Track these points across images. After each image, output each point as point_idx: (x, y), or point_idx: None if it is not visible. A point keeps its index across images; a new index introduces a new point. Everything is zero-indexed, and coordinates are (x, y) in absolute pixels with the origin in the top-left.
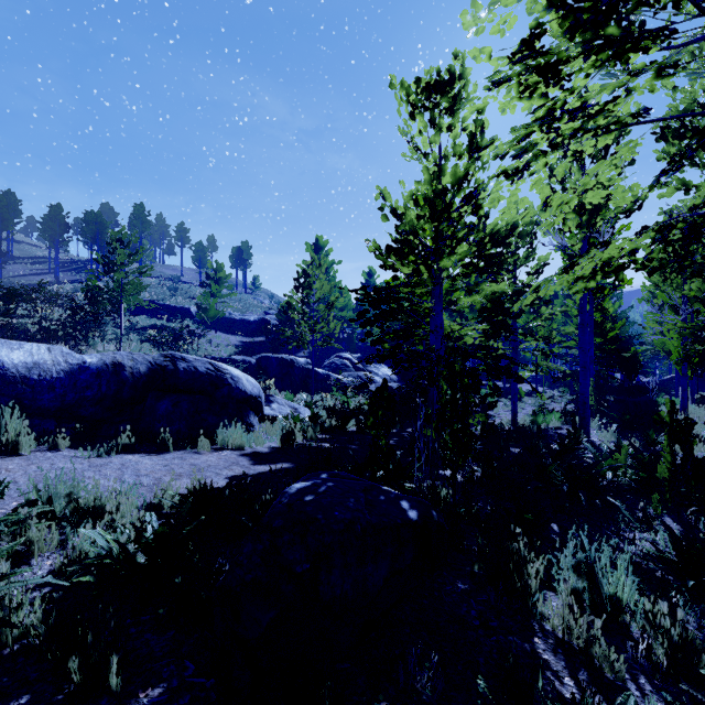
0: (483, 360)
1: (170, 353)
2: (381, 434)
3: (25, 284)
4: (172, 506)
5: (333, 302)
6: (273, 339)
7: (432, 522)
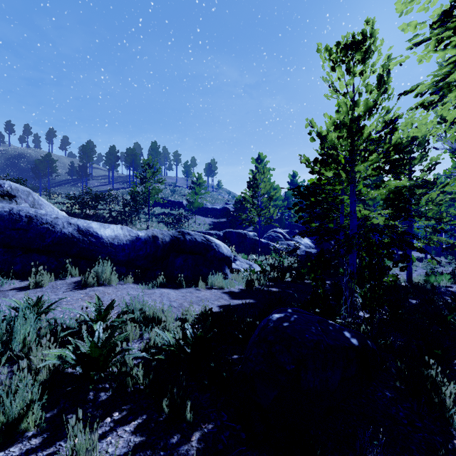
0: (388, 236)
1: (181, 230)
2: (318, 285)
3: (98, 191)
4: (194, 320)
5: (272, 196)
6: (232, 220)
7: (368, 348)
